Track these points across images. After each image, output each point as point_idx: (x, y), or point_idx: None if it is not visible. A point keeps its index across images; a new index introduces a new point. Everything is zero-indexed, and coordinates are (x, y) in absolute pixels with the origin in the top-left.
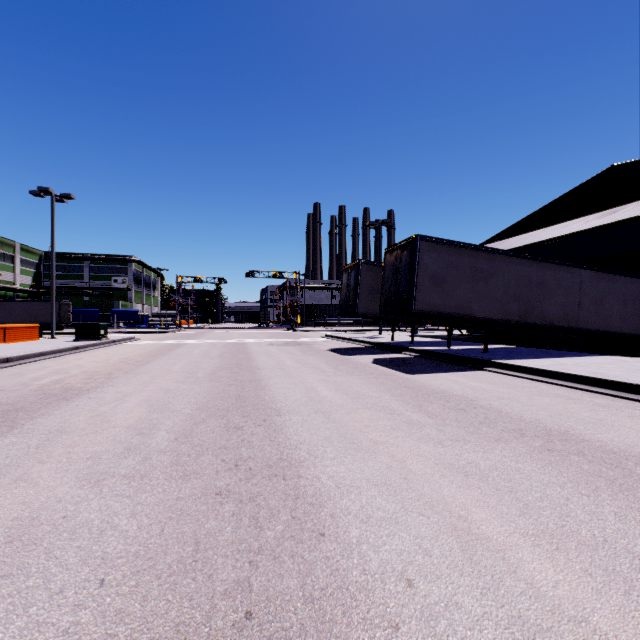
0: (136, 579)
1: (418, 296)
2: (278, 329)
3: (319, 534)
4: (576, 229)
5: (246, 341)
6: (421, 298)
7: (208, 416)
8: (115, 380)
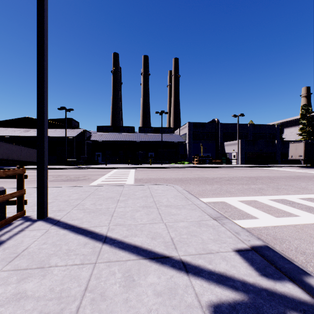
0: None
1: None
2: None
3: None
4: (19, 134)
5: None
6: None
7: None
8: None
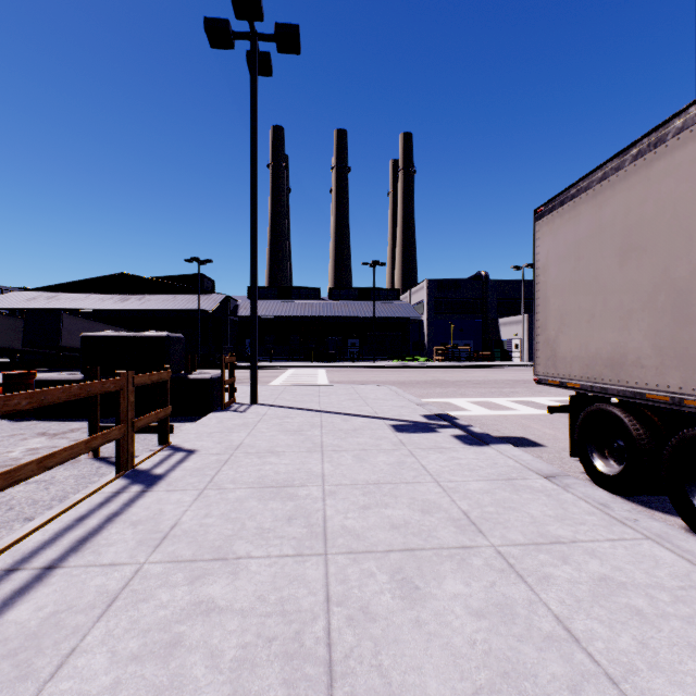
0: None
1: (63, 339)
2: None
3: None
4: (114, 307)
5: None
6: (64, 340)
7: None
8: None
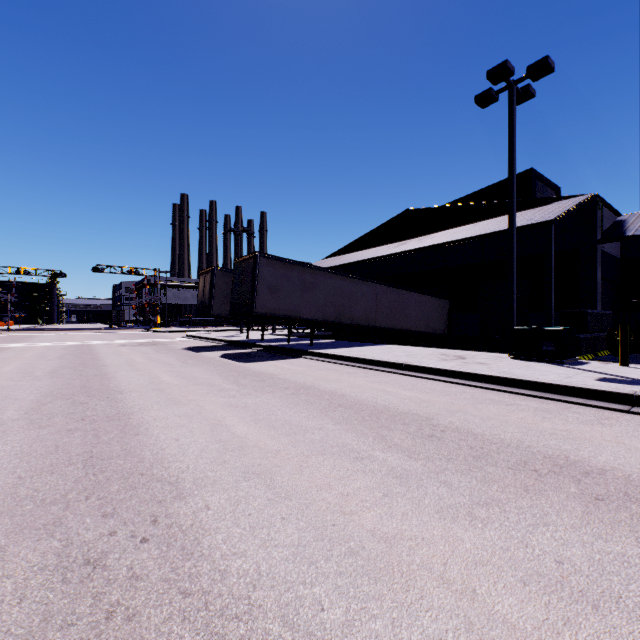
0: (20, 459)
1: (258, 301)
2: (134, 330)
3: (136, 434)
4: (380, 254)
5: (93, 343)
6: (261, 303)
7: (54, 399)
8: None
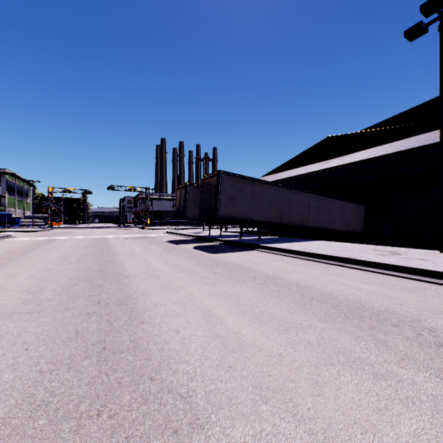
0: (45, 346)
1: (220, 207)
2: (133, 228)
3: (141, 322)
4: (309, 171)
5: (107, 237)
6: (222, 208)
7: (80, 281)
8: (3, 265)
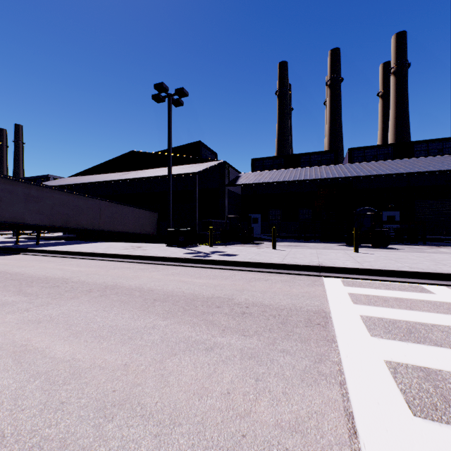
0: None
1: None
2: None
3: None
4: (107, 179)
5: None
6: None
7: None
8: None
